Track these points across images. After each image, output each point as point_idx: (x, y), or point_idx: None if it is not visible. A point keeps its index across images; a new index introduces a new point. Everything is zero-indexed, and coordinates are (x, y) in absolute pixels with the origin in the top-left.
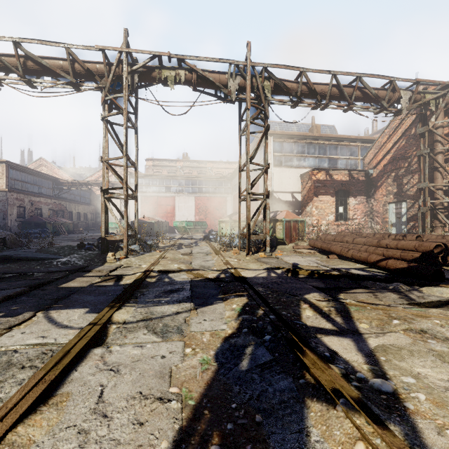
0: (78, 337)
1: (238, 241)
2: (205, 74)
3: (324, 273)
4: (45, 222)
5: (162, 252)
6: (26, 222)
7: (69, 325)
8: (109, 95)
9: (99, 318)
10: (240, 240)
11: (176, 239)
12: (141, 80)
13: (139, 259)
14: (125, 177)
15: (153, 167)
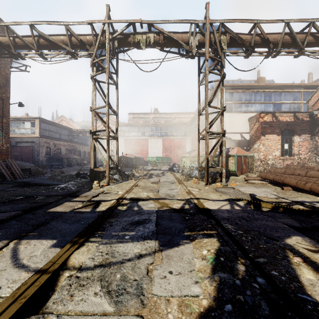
0: (11, 299)
1: (196, 172)
2: (170, 34)
3: (291, 208)
4: (62, 158)
5: (136, 180)
6: (51, 158)
7: (26, 265)
8: (96, 59)
9: (54, 261)
10: (199, 172)
11: (148, 170)
12: (120, 45)
13: (117, 186)
14: (107, 121)
15: (133, 118)
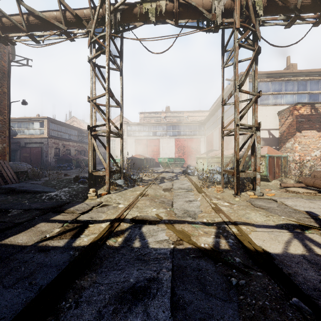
0: None
1: (217, 177)
2: None
3: None
4: (71, 159)
5: (144, 187)
6: (60, 159)
7: None
8: (94, 37)
9: None
10: (222, 177)
11: (159, 172)
12: (124, 19)
13: (120, 195)
14: (107, 113)
15: (144, 118)
